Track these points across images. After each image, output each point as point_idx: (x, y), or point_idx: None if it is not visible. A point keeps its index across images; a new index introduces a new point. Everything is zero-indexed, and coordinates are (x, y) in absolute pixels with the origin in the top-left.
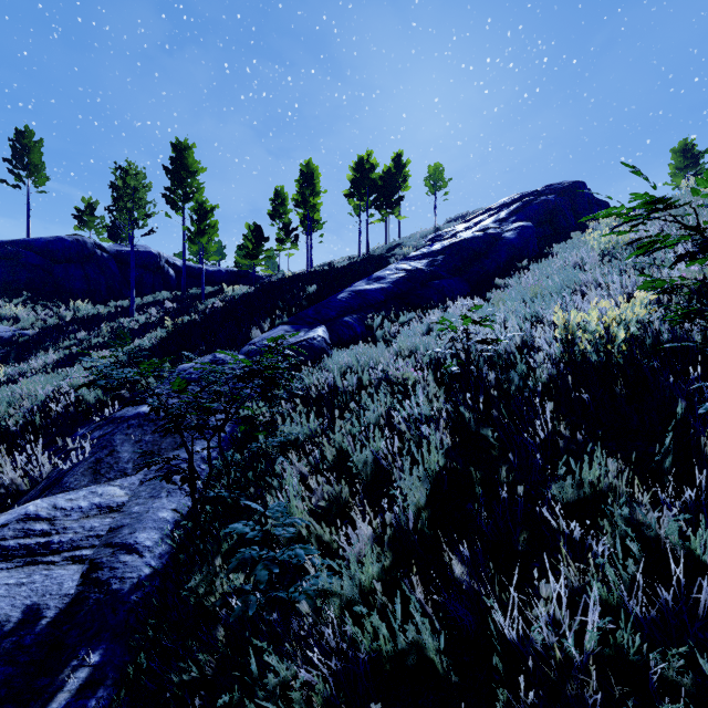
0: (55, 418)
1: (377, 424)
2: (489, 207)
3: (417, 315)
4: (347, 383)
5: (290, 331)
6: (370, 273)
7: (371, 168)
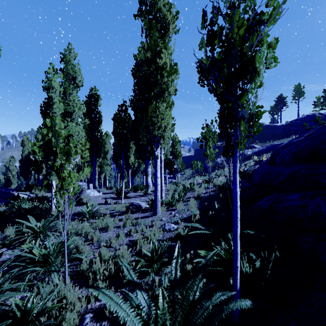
0: None
1: None
2: None
3: None
4: None
5: None
6: None
7: None
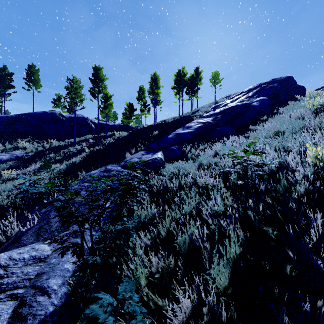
0: (27, 200)
1: (191, 213)
2: (242, 91)
3: (208, 145)
4: (173, 184)
5: (144, 154)
6: (183, 124)
7: (184, 75)
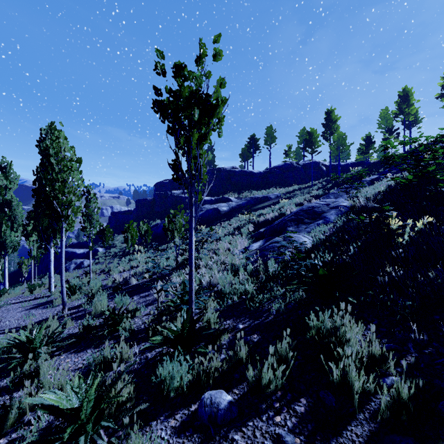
0: (314, 197)
1: None
2: None
3: None
4: None
5: (374, 176)
6: None
7: None
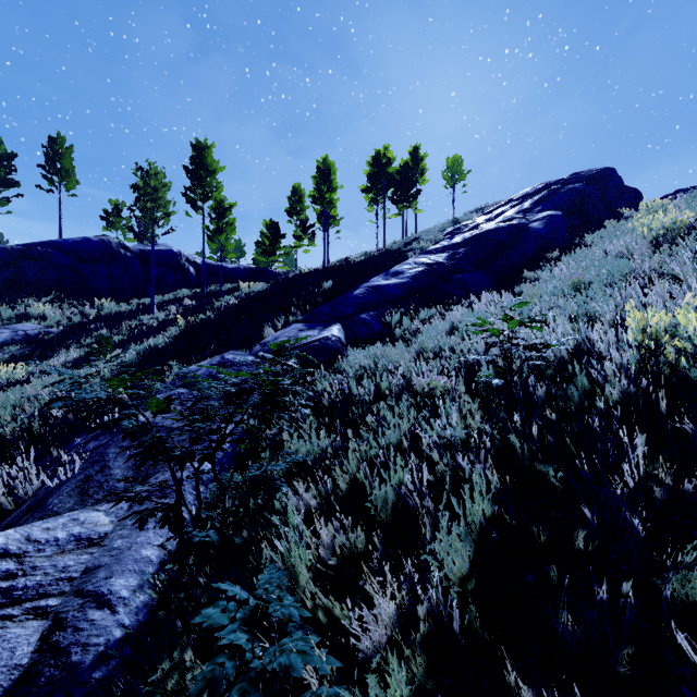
0: (55, 425)
1: (399, 445)
2: (511, 198)
3: (438, 312)
4: (364, 389)
5: (303, 329)
6: (387, 268)
7: (387, 162)
